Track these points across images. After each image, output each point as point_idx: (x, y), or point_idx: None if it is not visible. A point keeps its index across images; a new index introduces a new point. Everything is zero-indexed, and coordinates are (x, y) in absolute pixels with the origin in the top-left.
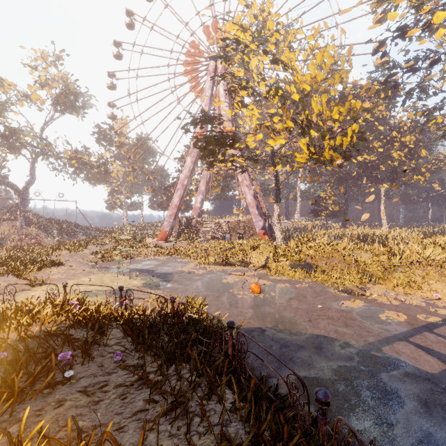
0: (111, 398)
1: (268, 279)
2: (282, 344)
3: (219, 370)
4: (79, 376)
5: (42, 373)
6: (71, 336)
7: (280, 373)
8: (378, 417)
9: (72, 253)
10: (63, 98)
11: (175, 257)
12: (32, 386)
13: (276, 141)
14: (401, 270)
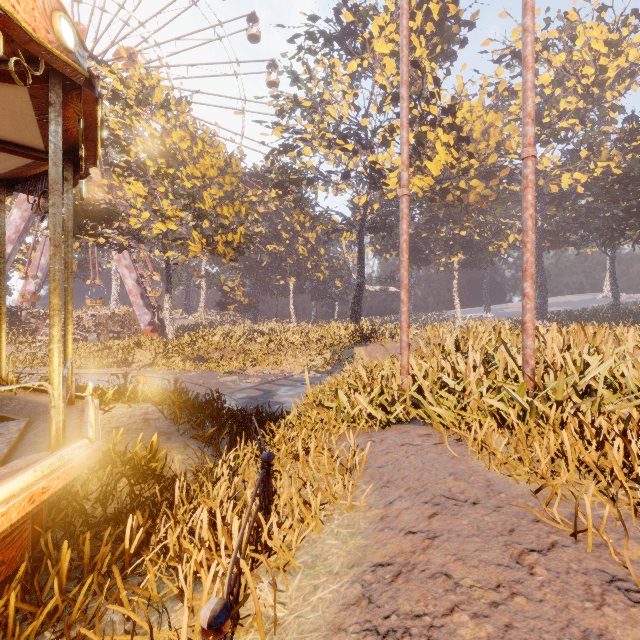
0: None
1: (156, 373)
2: None
3: None
4: None
5: None
6: None
7: None
8: None
9: None
10: None
11: None
12: None
13: (166, 225)
14: (274, 353)
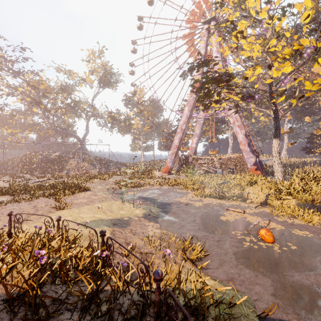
0: None
1: (276, 221)
2: None
3: None
4: None
5: None
6: None
7: None
8: None
9: (101, 181)
10: (103, 78)
11: (175, 187)
12: None
13: (279, 70)
14: None
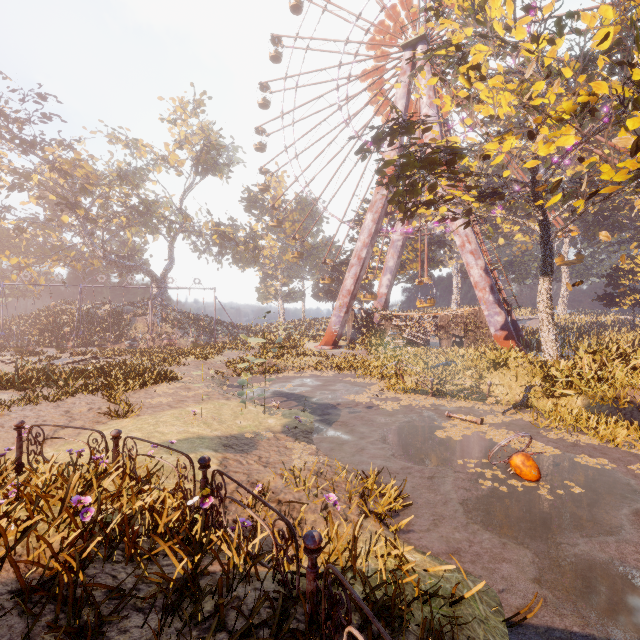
0: None
1: (543, 439)
2: None
3: None
4: None
5: None
6: None
7: None
8: None
9: (199, 361)
10: (203, 155)
11: (346, 374)
12: None
13: (551, 143)
14: None
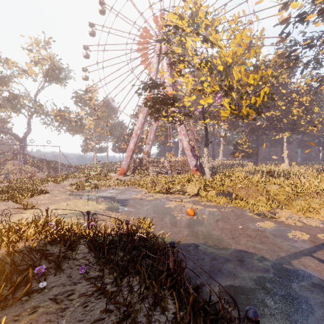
0: (75, 306)
1: (200, 205)
2: (212, 257)
3: (163, 282)
4: (52, 285)
5: (23, 282)
6: (48, 251)
7: (211, 282)
8: (293, 322)
9: (56, 184)
10: (50, 72)
11: (131, 187)
12: (14, 293)
13: (205, 101)
14: (302, 199)
